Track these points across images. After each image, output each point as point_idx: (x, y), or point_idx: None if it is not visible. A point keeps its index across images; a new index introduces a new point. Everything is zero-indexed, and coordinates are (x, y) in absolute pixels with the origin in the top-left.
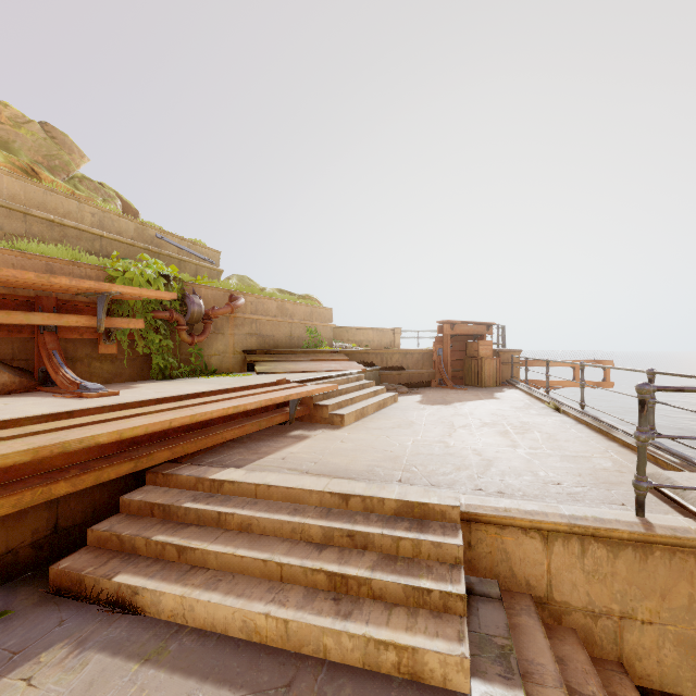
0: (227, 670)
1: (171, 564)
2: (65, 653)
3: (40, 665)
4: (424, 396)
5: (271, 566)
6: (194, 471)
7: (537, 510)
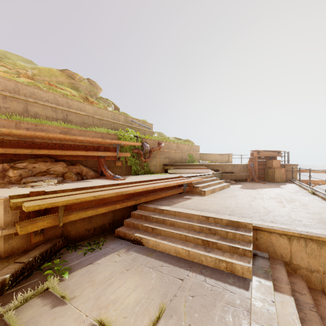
0: (171, 261)
1: (150, 233)
2: (125, 251)
3: (120, 252)
4: (243, 185)
5: (182, 236)
6: (153, 206)
7: (286, 228)
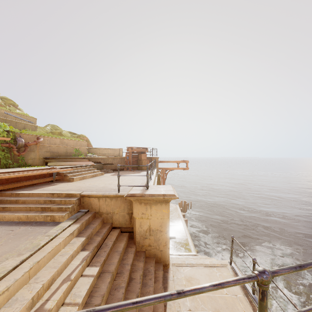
0: (12, 224)
1: (0, 211)
2: None
3: None
4: (116, 173)
5: (27, 208)
6: (11, 192)
7: (98, 193)
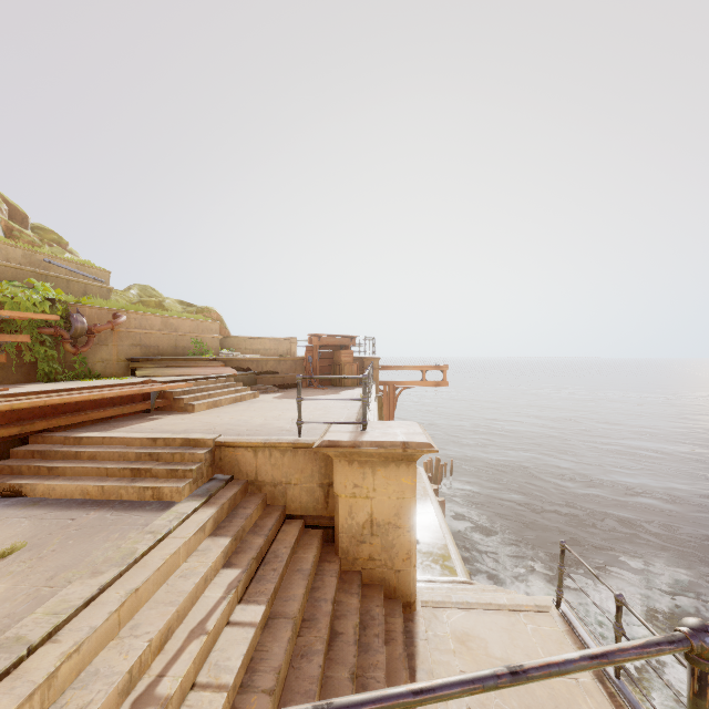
0: (70, 506)
1: (44, 476)
2: None
3: None
4: (285, 394)
5: (102, 469)
6: (64, 434)
7: (253, 438)
